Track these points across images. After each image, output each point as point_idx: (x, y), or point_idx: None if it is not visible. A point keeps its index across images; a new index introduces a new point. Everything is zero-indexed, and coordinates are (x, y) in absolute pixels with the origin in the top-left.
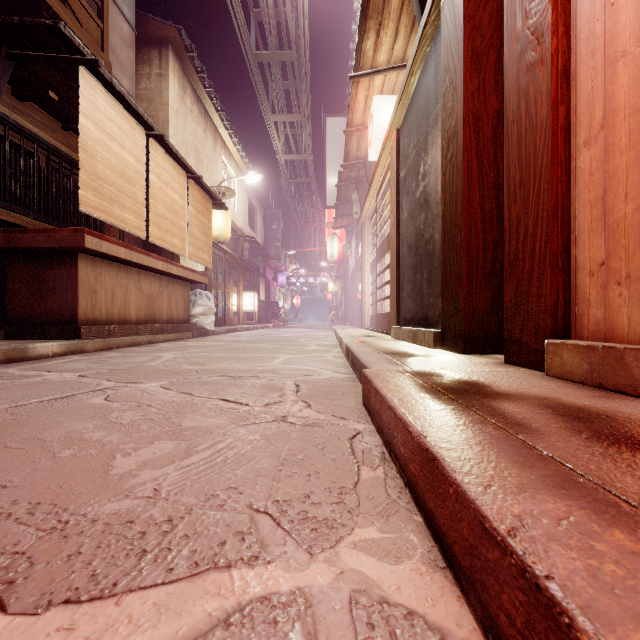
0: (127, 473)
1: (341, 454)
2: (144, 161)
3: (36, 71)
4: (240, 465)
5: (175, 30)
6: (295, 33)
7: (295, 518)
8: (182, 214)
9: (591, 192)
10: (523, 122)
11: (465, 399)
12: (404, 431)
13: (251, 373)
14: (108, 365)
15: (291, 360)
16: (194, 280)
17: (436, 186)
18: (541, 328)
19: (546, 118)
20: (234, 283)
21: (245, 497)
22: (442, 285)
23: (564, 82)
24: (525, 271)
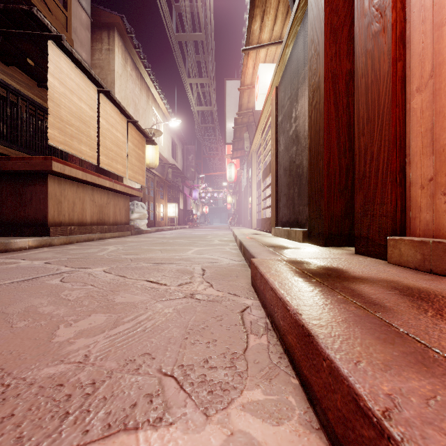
0: (66, 341)
1: (234, 324)
2: (96, 109)
3: (17, 44)
4: (155, 334)
5: (119, 18)
6: (204, 21)
7: (195, 381)
8: (124, 147)
9: (422, 126)
10: (369, 76)
11: (329, 282)
12: (283, 308)
13: (170, 261)
14: (68, 255)
15: (200, 251)
16: (132, 194)
17: (304, 126)
18: (383, 228)
19: (387, 72)
20: (161, 197)
21: (156, 362)
22: (309, 197)
23: (401, 44)
24: (371, 186)
